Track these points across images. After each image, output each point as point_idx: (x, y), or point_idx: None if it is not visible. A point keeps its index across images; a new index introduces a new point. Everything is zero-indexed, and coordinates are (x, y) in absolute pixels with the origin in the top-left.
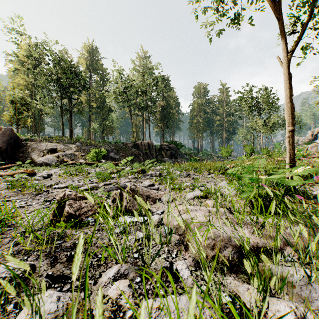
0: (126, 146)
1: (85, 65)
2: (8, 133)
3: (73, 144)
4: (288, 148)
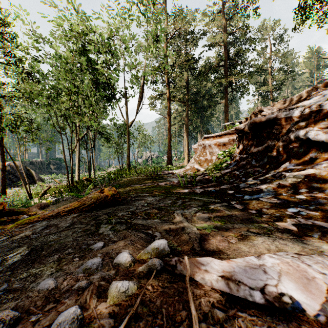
0: (25, 164)
1: None
2: None
3: None
4: (84, 174)
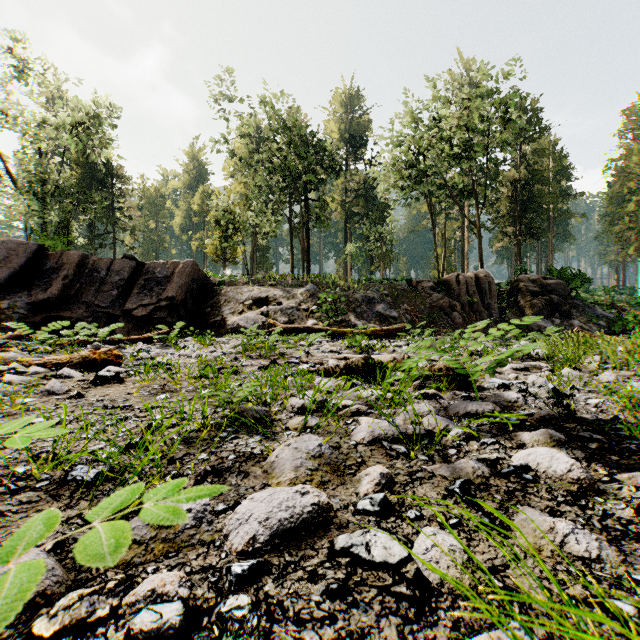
0: (417, 288)
1: (337, 133)
2: (188, 272)
3: (301, 287)
4: None
